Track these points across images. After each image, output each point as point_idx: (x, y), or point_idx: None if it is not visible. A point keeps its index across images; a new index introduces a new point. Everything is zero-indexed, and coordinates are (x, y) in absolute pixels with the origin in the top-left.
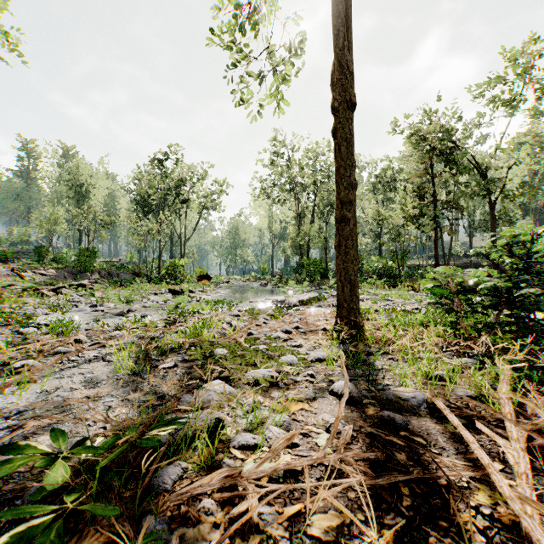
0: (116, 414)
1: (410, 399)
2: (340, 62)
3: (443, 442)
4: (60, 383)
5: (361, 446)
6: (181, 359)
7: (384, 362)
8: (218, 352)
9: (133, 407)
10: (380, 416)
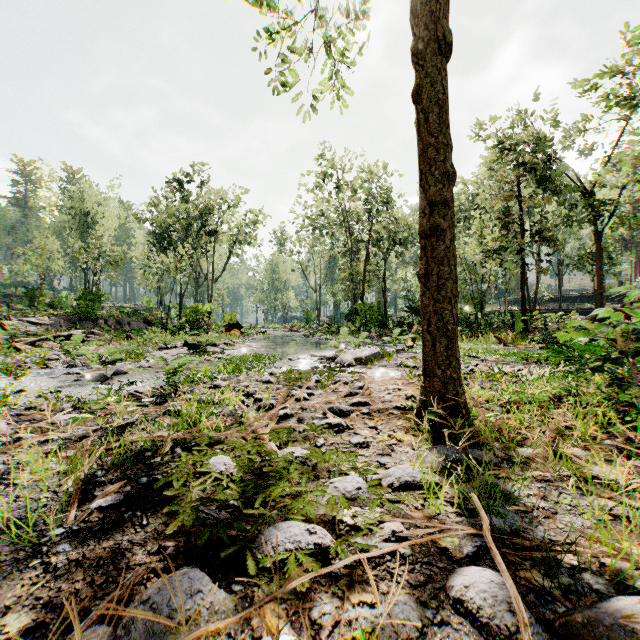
0: None
1: None
2: None
3: None
4: None
5: None
6: (147, 480)
7: (530, 487)
8: (217, 465)
9: None
10: None
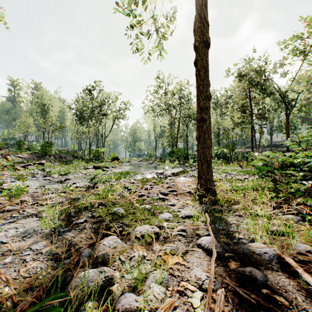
0: (27, 268)
1: (263, 254)
2: (200, 14)
3: (302, 301)
4: None
5: (232, 308)
6: (91, 216)
7: (233, 218)
8: (117, 210)
9: (43, 261)
10: (242, 271)
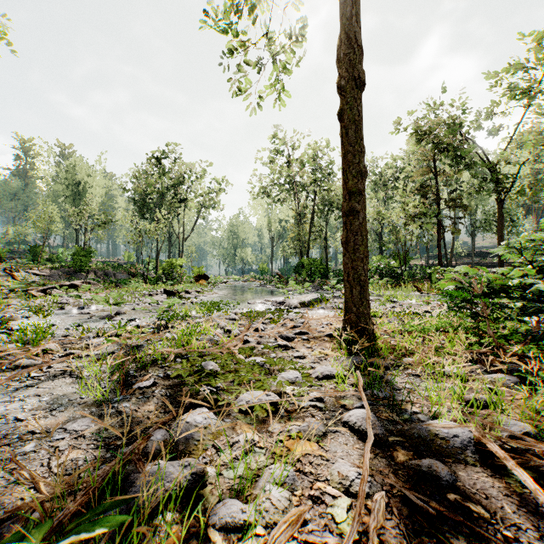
0: (61, 461)
1: (452, 439)
2: (348, 32)
3: (512, 513)
4: (6, 410)
5: (398, 522)
6: (163, 375)
7: (404, 379)
8: (207, 366)
9: (88, 449)
10: (416, 466)
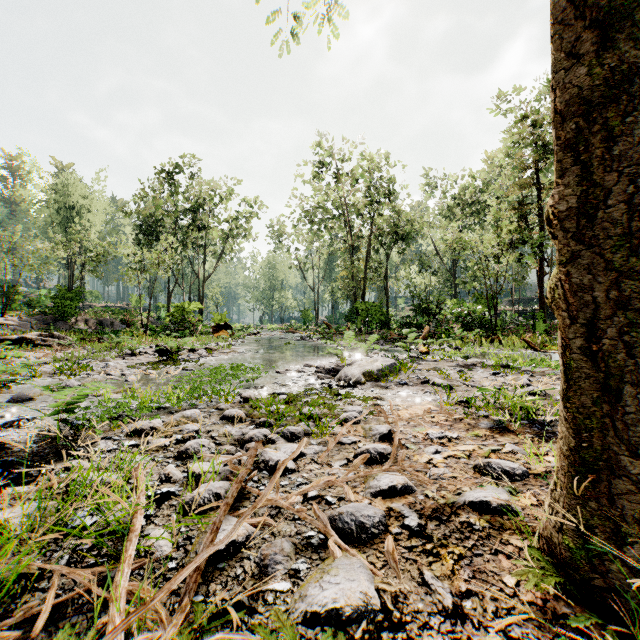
0: None
1: None
2: None
3: None
4: None
5: None
6: None
7: None
8: None
9: None
10: None
